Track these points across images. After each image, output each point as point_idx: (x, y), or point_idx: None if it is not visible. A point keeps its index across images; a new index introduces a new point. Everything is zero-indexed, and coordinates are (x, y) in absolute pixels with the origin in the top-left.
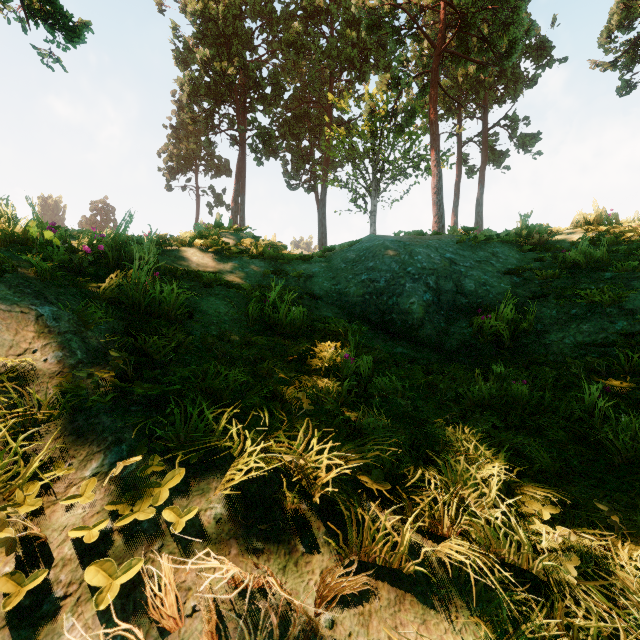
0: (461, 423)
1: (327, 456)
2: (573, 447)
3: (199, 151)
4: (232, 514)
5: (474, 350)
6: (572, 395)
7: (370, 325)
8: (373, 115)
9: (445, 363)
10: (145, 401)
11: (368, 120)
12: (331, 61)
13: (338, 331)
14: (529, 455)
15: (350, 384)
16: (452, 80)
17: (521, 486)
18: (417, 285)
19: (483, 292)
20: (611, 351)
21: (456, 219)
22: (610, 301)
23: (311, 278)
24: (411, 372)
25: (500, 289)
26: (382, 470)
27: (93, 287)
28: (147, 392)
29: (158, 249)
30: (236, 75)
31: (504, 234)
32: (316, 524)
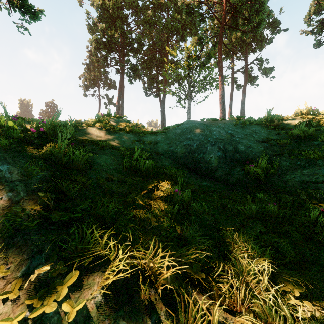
0: (242, 230)
1: (166, 261)
2: (306, 245)
3: (100, 76)
4: (107, 301)
5: (245, 184)
6: (302, 212)
7: (188, 169)
8: (189, 58)
9: (229, 191)
10: (59, 222)
11: (186, 60)
12: (167, 30)
13: (171, 173)
14: (283, 252)
15: (179, 207)
16: (229, 40)
17: (280, 273)
18: (213, 147)
19: (249, 151)
20: (321, 186)
21: (231, 111)
22: (319, 157)
23: (157, 143)
24: (211, 197)
25: (258, 150)
26: (199, 265)
27: (36, 151)
28: (60, 218)
29: (76, 128)
30: (119, 37)
31: (258, 120)
32: (159, 305)
